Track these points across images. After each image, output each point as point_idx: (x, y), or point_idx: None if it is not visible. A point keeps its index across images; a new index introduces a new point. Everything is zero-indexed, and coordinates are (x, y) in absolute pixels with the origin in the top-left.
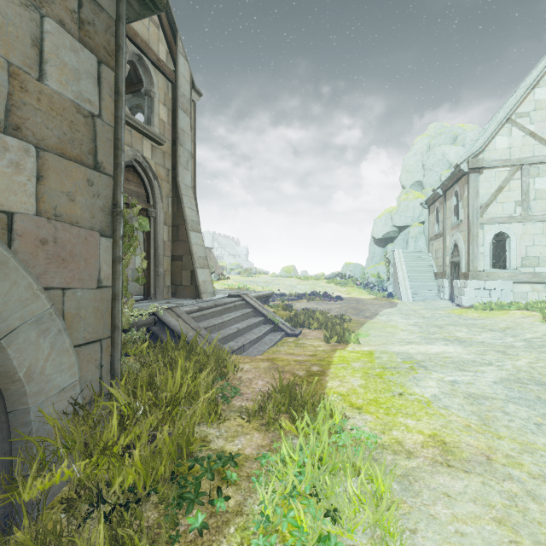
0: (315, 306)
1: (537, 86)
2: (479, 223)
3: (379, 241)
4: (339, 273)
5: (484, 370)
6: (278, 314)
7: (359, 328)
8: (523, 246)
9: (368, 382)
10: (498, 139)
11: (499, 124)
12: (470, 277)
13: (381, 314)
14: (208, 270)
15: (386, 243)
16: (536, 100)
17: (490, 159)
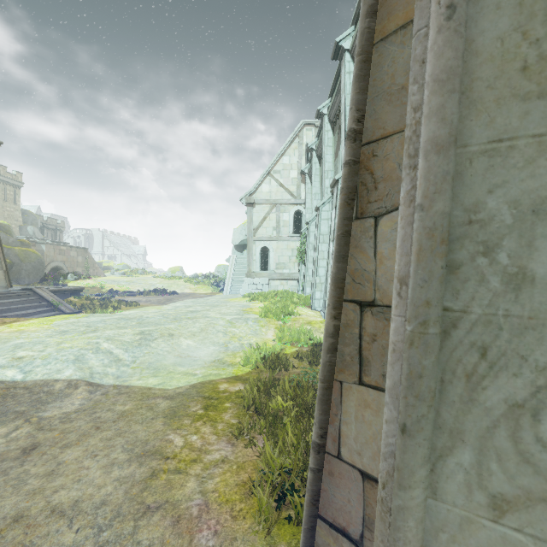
0: (140, 299)
1: (285, 155)
2: (253, 240)
3: (238, 246)
4: (210, 273)
5: (114, 316)
6: (79, 302)
7: (131, 309)
8: (277, 256)
9: (38, 322)
10: (264, 185)
11: (263, 176)
12: (246, 276)
13: (177, 302)
14: (2, 271)
15: (243, 249)
16: (284, 163)
17: (259, 198)
